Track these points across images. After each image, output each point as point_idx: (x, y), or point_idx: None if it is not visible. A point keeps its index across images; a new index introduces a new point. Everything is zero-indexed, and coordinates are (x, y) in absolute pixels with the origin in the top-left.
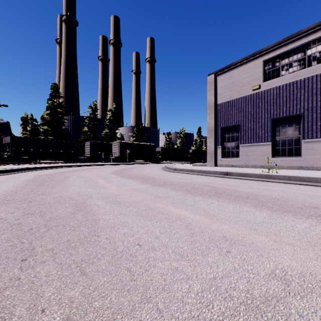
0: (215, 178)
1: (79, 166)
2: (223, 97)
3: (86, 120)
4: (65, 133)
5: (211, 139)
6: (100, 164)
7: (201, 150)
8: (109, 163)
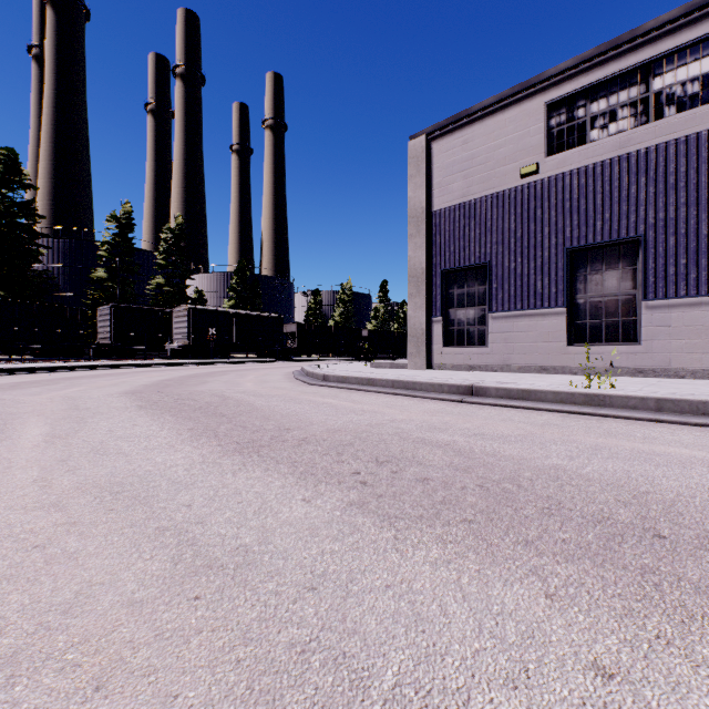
0: (441, 405)
1: (64, 371)
2: (449, 194)
3: (102, 251)
4: (43, 283)
5: (419, 299)
6: (130, 363)
7: (388, 332)
8: (159, 362)
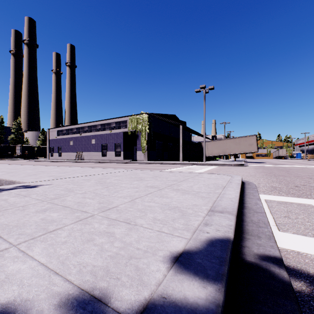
0: (30, 161)
1: None
2: (51, 137)
3: None
4: None
5: (48, 150)
6: (3, 159)
7: None
8: (10, 159)
